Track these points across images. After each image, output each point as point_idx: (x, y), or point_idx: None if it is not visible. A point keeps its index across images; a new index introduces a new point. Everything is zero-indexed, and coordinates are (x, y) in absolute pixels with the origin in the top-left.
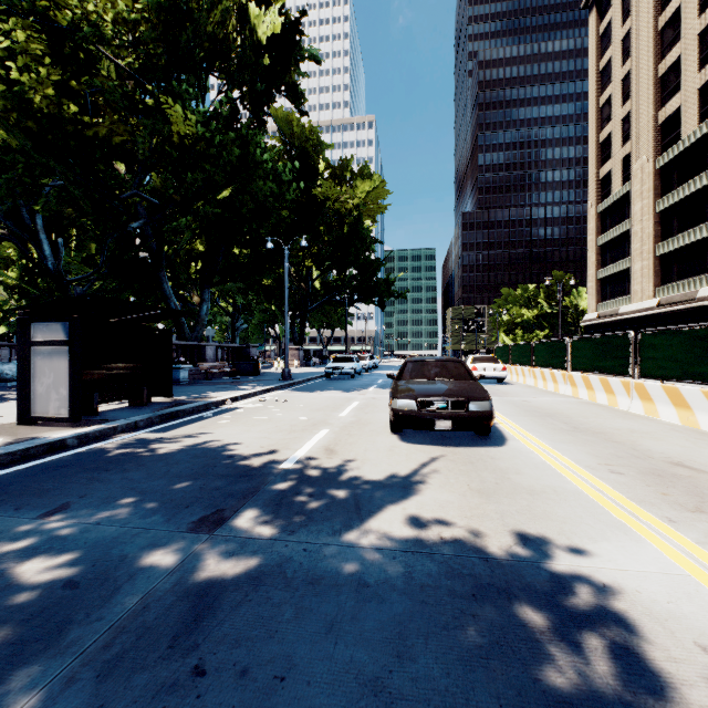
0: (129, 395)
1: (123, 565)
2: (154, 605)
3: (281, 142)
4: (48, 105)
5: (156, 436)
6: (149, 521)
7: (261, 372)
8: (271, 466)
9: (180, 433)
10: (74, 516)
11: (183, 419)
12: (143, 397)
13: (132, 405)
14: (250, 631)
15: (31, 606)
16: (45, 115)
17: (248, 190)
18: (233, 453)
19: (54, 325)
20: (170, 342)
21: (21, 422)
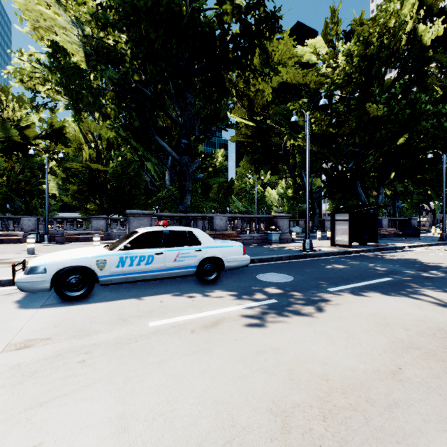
0: (359, 240)
1: (401, 271)
2: (415, 275)
3: (436, 69)
4: (322, 131)
5: (381, 254)
6: (401, 268)
7: (419, 235)
8: (442, 266)
9: (390, 254)
10: (377, 264)
11: (387, 251)
12: (365, 241)
13: (360, 244)
14: (443, 281)
15: (386, 271)
16: (321, 135)
17: (413, 129)
18: (421, 261)
19: (342, 214)
20: (376, 219)
21: (331, 245)
